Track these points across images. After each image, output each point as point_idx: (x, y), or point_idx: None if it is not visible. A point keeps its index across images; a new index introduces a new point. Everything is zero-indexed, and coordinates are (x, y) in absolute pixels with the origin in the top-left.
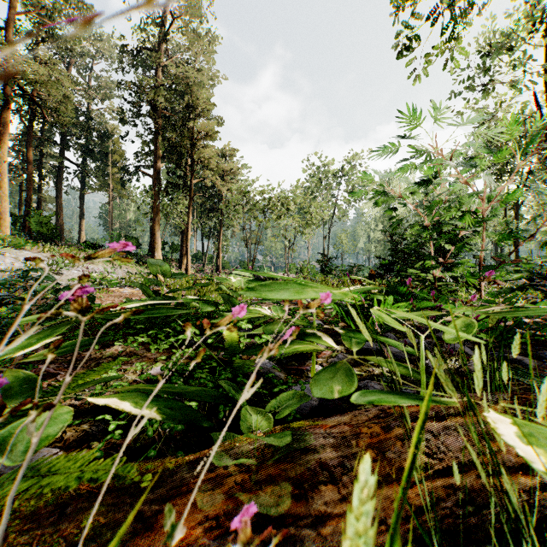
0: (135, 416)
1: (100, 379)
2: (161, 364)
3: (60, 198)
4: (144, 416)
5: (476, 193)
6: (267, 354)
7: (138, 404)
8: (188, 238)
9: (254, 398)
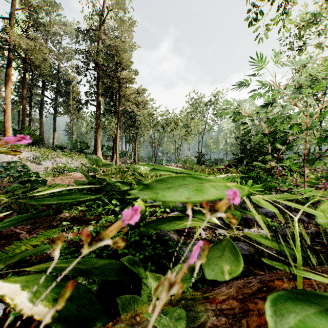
0: None
1: (28, 252)
2: (91, 227)
3: (42, 119)
4: (35, 318)
5: (303, 111)
6: (164, 293)
7: (38, 295)
8: (117, 143)
9: (155, 256)
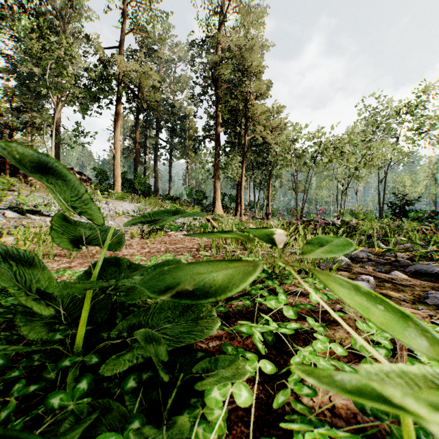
0: None
1: None
2: None
3: (156, 166)
4: None
5: None
6: None
7: None
8: (241, 189)
9: None
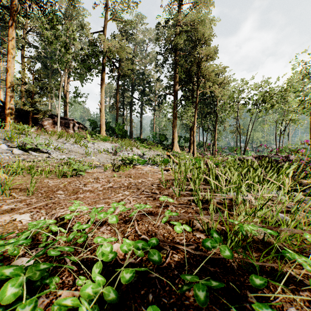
0: None
1: None
2: None
3: (131, 118)
4: None
5: None
6: None
7: None
8: (194, 131)
9: None
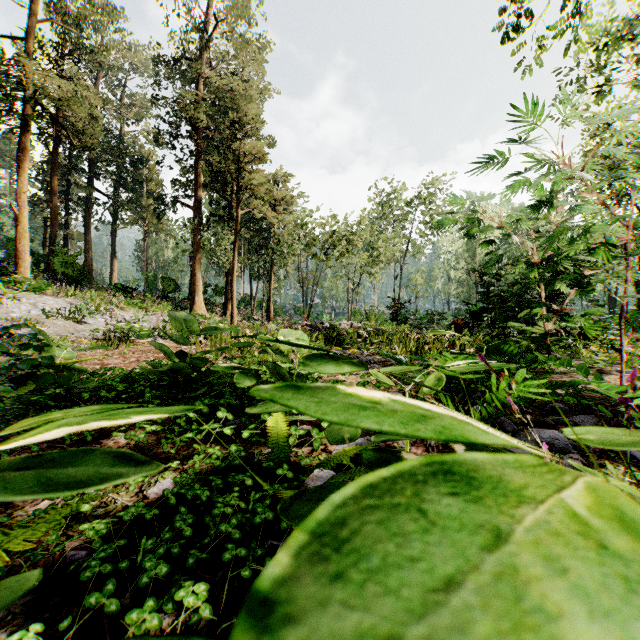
0: (98, 608)
1: None
2: (170, 474)
3: (89, 234)
4: None
5: (621, 217)
6: None
7: None
8: (233, 280)
9: None
